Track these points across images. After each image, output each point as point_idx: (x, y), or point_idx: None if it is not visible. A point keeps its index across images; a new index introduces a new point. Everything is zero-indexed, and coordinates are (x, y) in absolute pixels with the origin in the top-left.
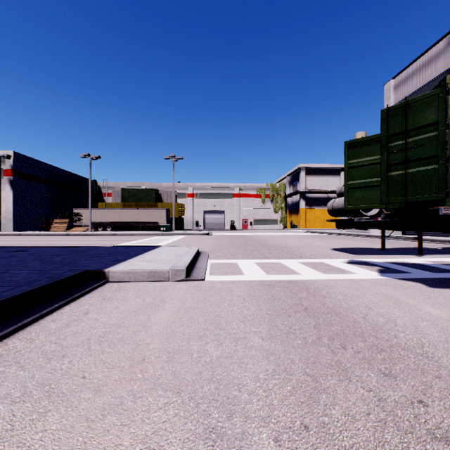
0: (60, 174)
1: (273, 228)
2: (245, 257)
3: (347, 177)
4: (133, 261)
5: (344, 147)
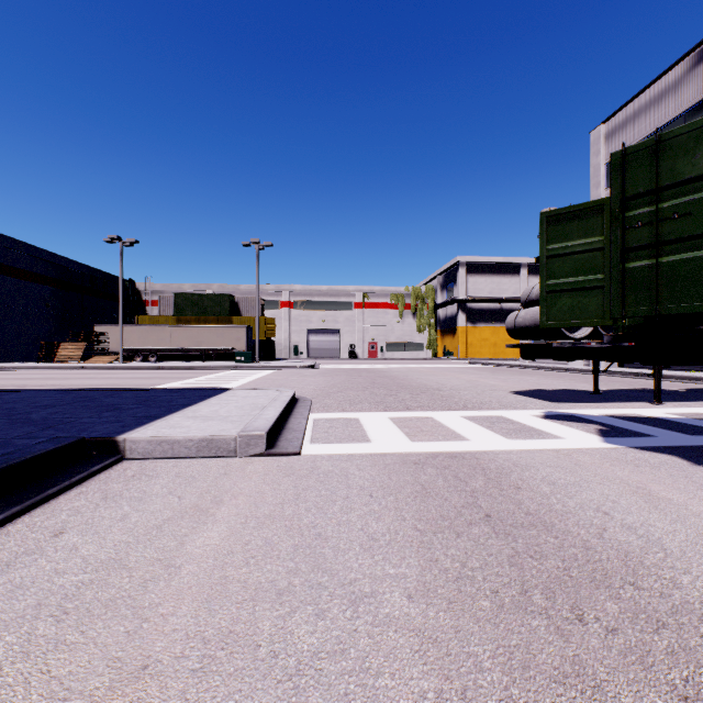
0: (73, 269)
1: (416, 357)
2: (372, 408)
3: (546, 273)
4: (176, 419)
5: (541, 222)
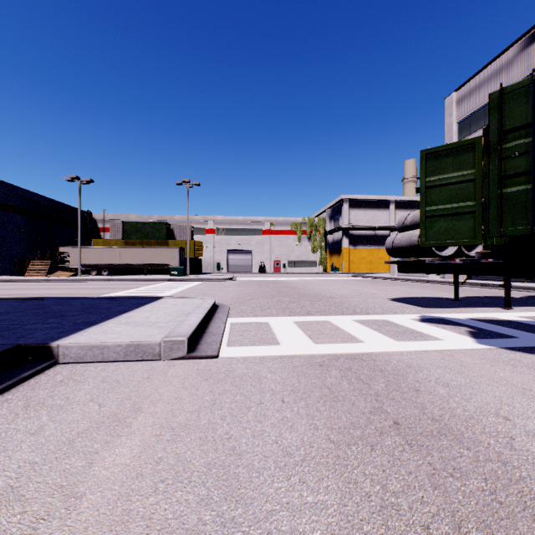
0: (42, 202)
1: (310, 272)
2: (279, 313)
3: (425, 201)
4: (110, 325)
5: (421, 158)
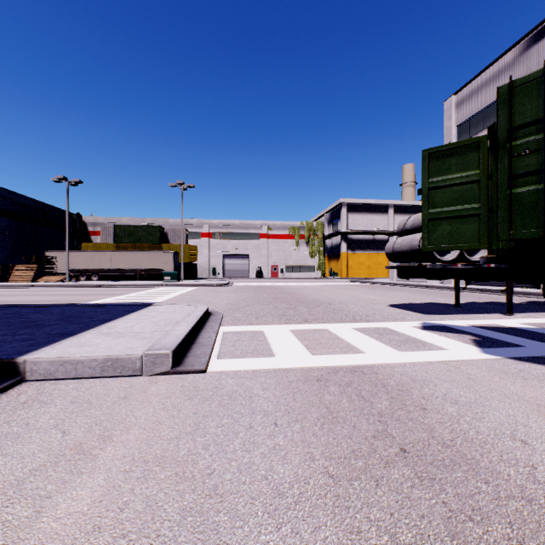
0: (28, 204)
1: (309, 277)
2: (275, 321)
3: (428, 203)
4: (88, 336)
5: (423, 158)
